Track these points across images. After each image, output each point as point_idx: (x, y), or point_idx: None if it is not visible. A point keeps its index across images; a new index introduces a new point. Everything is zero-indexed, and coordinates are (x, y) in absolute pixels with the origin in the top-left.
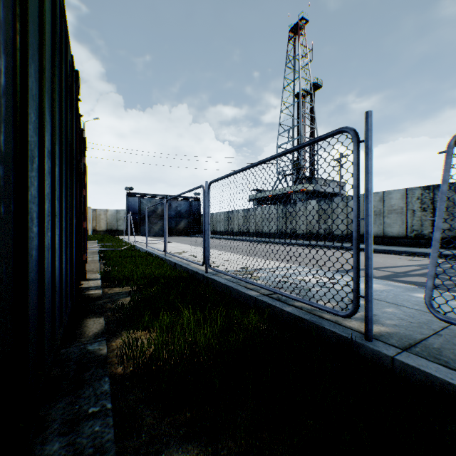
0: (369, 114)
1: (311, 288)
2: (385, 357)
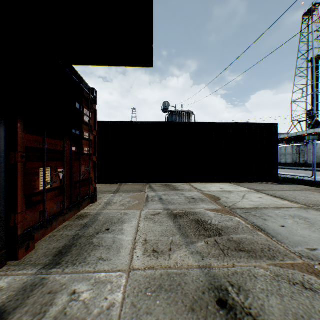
0: (314, 140)
1: (305, 177)
2: (316, 182)
